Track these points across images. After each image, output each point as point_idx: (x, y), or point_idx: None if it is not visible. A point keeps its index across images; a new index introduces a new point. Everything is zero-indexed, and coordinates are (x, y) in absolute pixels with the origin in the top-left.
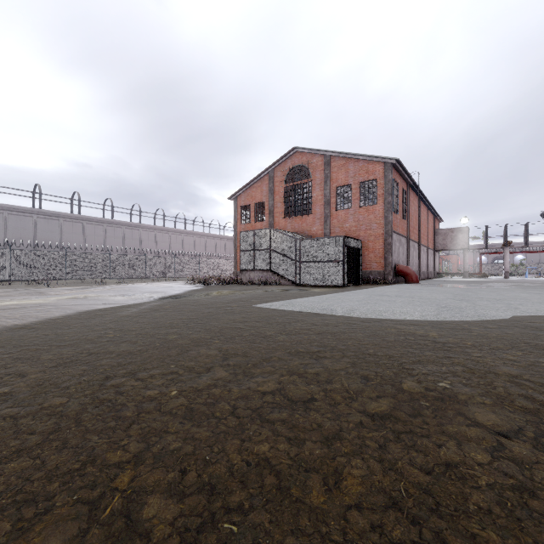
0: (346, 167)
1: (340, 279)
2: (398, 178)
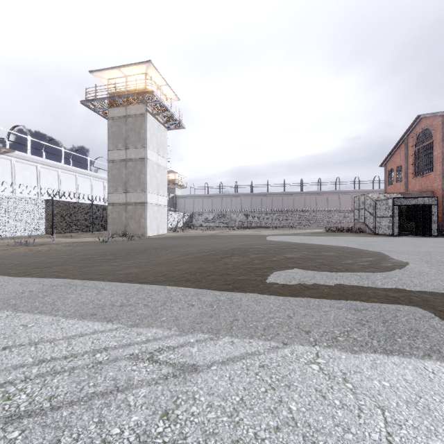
0: None
1: (391, 230)
2: None
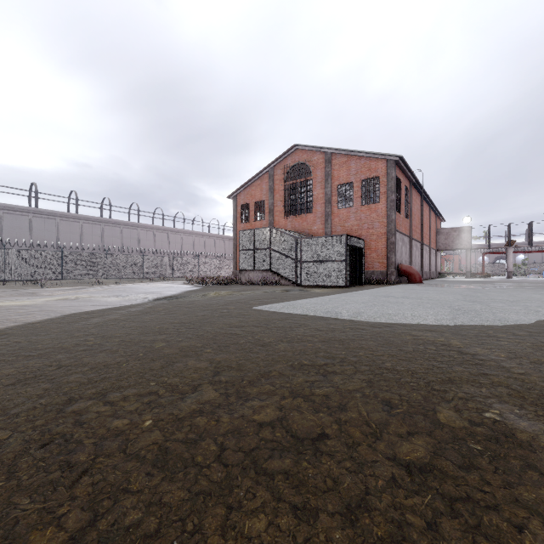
0: (347, 164)
1: (342, 279)
2: (401, 176)
